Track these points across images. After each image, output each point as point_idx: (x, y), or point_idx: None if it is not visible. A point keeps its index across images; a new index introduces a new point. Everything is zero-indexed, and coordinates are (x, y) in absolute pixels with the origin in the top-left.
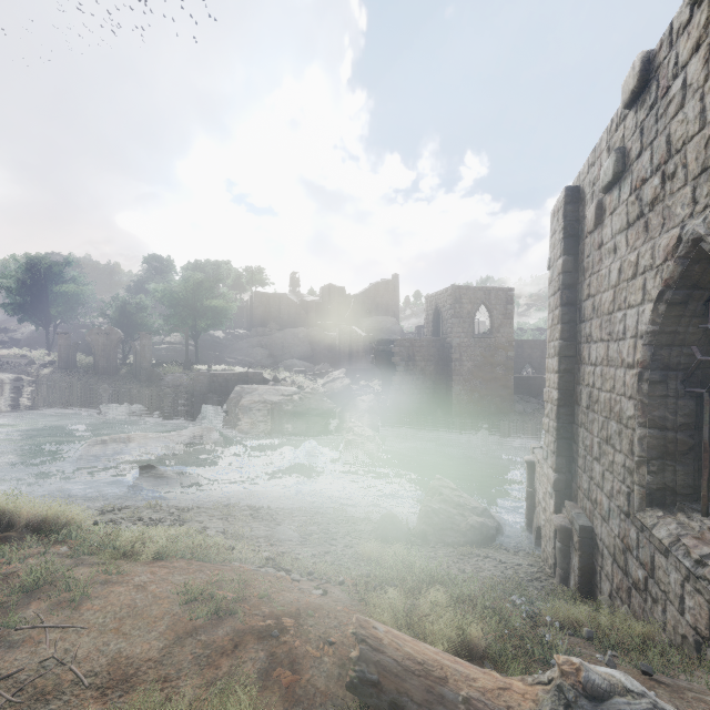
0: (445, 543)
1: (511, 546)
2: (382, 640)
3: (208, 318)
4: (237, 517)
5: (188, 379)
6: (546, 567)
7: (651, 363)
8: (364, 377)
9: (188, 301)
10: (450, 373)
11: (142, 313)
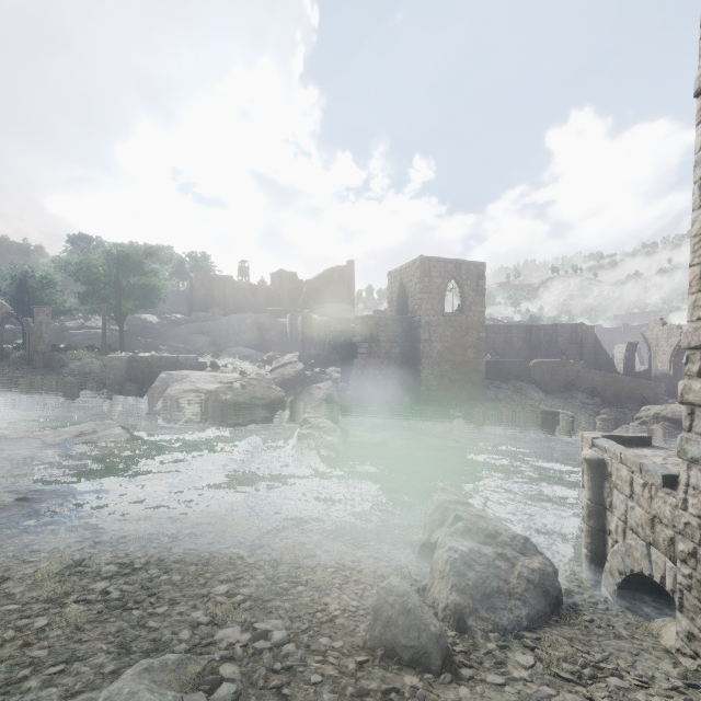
0: (499, 629)
1: (586, 605)
2: None
3: (135, 298)
4: (64, 610)
5: (101, 366)
6: None
7: None
8: (319, 365)
9: (109, 276)
10: (419, 355)
11: (48, 288)
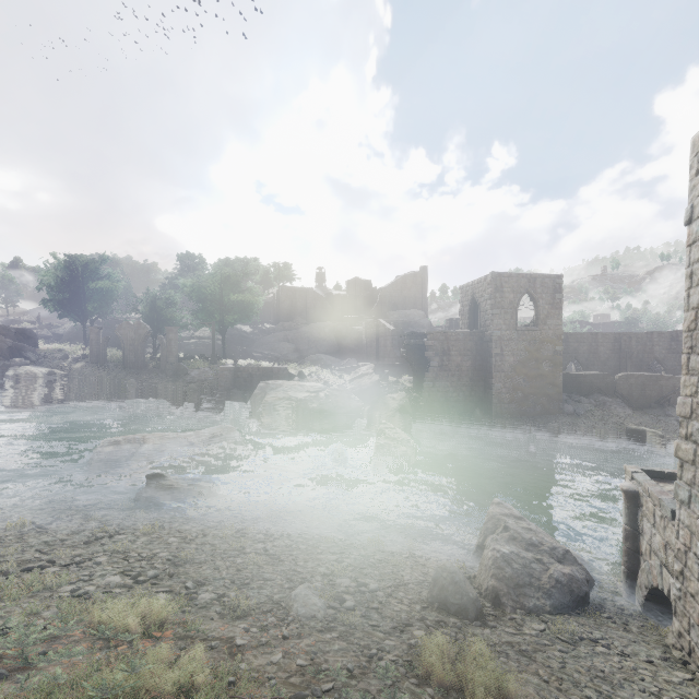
0: (525, 608)
1: (612, 609)
2: None
3: (234, 313)
4: (248, 556)
5: (213, 374)
6: (695, 669)
7: None
8: (392, 373)
9: (215, 295)
10: (490, 369)
11: (171, 308)
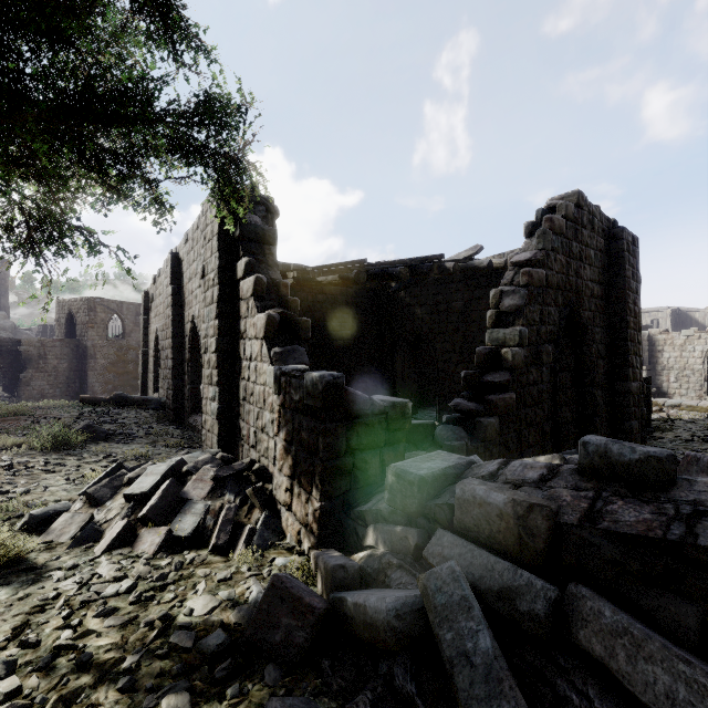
0: None
1: None
2: (86, 396)
3: None
4: None
5: None
6: None
7: (155, 356)
8: None
9: None
10: (86, 369)
11: None
